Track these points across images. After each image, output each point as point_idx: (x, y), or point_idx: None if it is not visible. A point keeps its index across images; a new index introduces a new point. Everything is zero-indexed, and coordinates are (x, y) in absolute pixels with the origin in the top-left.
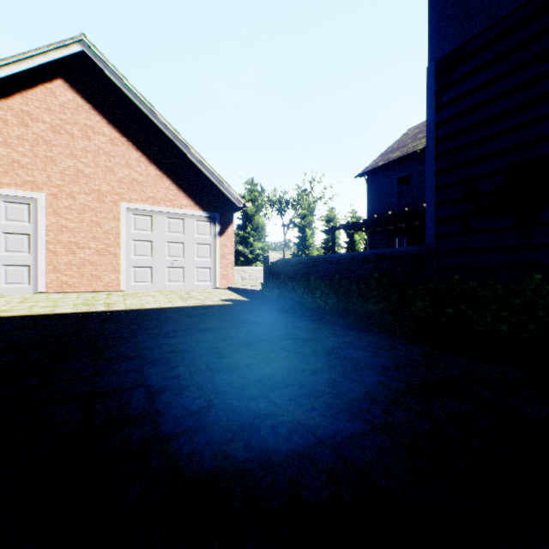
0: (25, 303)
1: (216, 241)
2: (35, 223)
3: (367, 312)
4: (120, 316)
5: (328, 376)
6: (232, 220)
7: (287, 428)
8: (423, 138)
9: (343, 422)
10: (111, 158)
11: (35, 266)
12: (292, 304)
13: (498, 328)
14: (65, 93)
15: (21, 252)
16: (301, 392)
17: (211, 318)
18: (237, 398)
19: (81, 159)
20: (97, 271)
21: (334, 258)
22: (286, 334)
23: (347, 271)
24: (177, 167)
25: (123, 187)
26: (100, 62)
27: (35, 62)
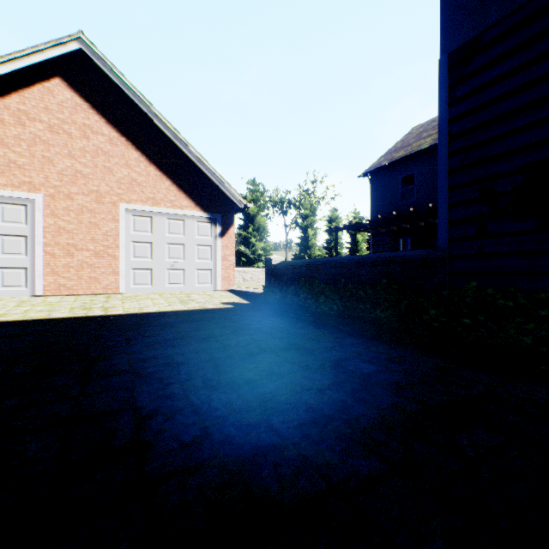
0: (21, 307)
1: (217, 242)
2: (32, 224)
3: (375, 319)
4: (117, 322)
5: (337, 395)
6: (233, 221)
7: (293, 468)
8: (428, 137)
9: (357, 459)
10: (109, 158)
11: (32, 268)
12: (295, 309)
13: (522, 341)
14: (63, 92)
15: (17, 254)
16: (307, 417)
17: (211, 324)
18: (235, 425)
19: (80, 160)
20: (95, 273)
21: (338, 261)
22: (289, 342)
23: (353, 275)
24: (177, 167)
25: (123, 187)
26: (99, 60)
27: (32, 60)
